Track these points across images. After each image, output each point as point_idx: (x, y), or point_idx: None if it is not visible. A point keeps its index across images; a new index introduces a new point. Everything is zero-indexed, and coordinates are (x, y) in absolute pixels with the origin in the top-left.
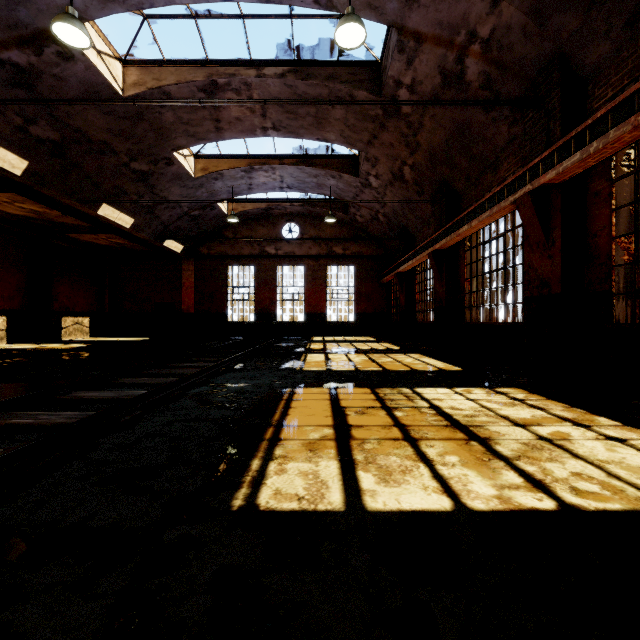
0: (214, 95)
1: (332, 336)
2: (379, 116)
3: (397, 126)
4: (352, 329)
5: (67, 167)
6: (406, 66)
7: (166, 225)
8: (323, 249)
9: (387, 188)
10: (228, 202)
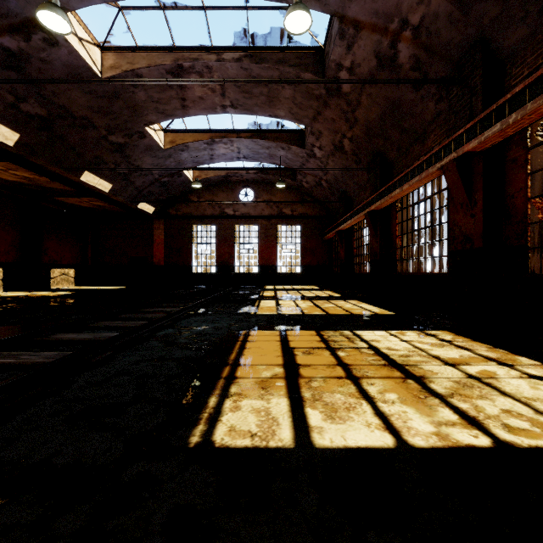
0: (180, 77)
1: (282, 285)
2: (322, 95)
3: (338, 104)
4: (299, 279)
5: (53, 139)
6: (346, 51)
7: (140, 190)
8: (274, 211)
9: (329, 158)
10: (192, 170)
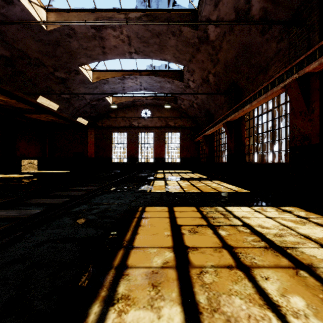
0: (100, 31)
1: (168, 170)
2: (196, 43)
3: (206, 49)
4: (179, 166)
5: (16, 73)
6: (214, 8)
7: (78, 109)
8: (163, 123)
9: (199, 88)
10: (109, 94)
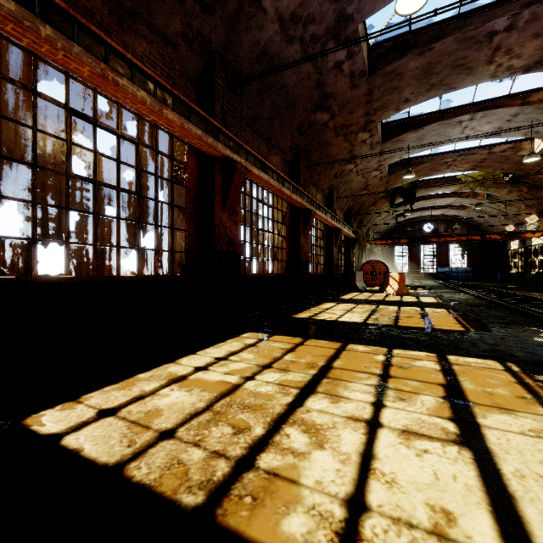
0: None
1: None
2: None
3: None
4: None
5: None
6: None
7: None
8: None
9: None
10: None
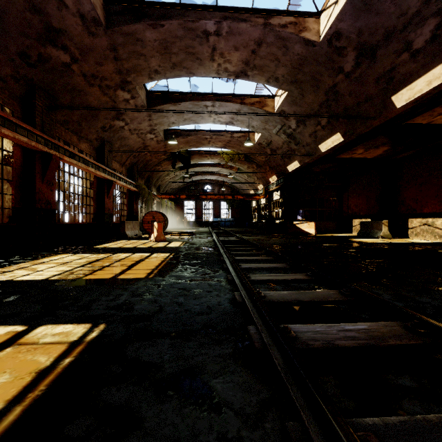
0: None
1: None
2: None
3: None
4: None
5: None
6: None
7: None
8: None
9: None
10: None
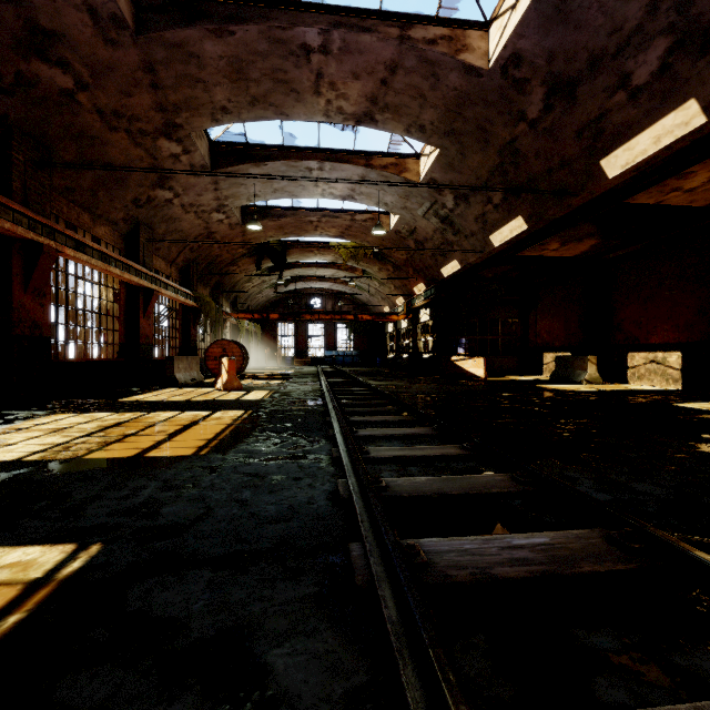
0: None
1: None
2: None
3: None
4: None
5: None
6: None
7: None
8: None
9: None
10: None
